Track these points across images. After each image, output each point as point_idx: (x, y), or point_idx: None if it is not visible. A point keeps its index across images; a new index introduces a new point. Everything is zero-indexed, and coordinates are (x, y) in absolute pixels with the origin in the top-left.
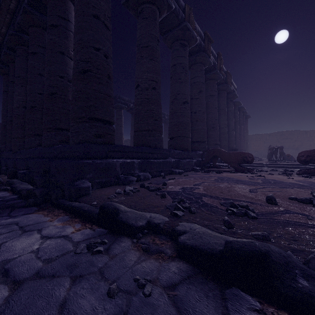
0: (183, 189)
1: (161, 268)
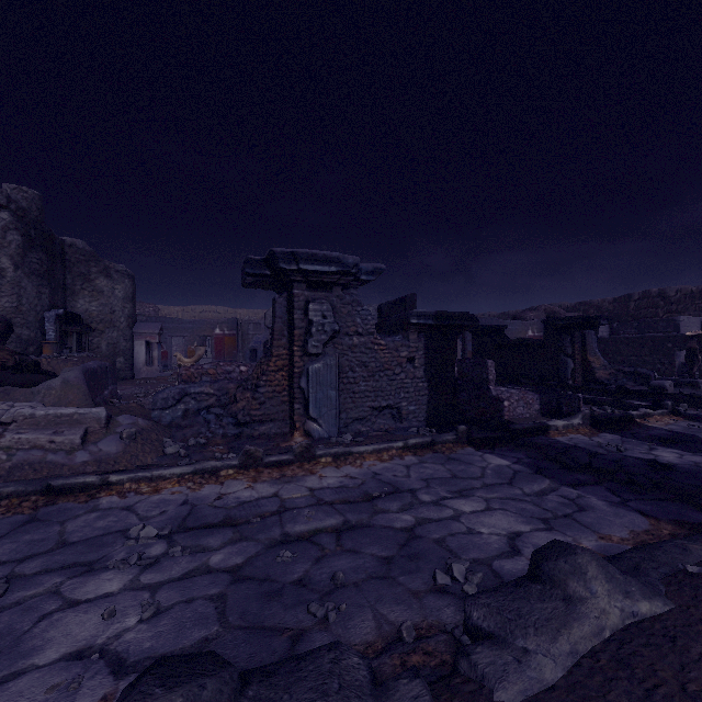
0: None
1: (342, 642)
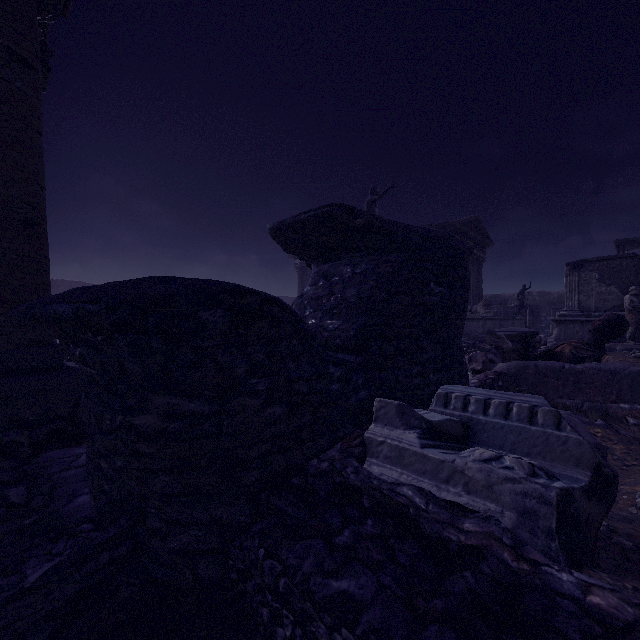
0: None
1: None
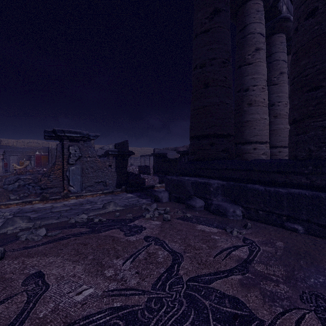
0: (135, 226)
1: None
